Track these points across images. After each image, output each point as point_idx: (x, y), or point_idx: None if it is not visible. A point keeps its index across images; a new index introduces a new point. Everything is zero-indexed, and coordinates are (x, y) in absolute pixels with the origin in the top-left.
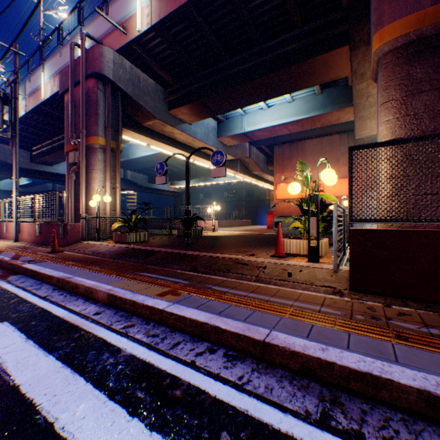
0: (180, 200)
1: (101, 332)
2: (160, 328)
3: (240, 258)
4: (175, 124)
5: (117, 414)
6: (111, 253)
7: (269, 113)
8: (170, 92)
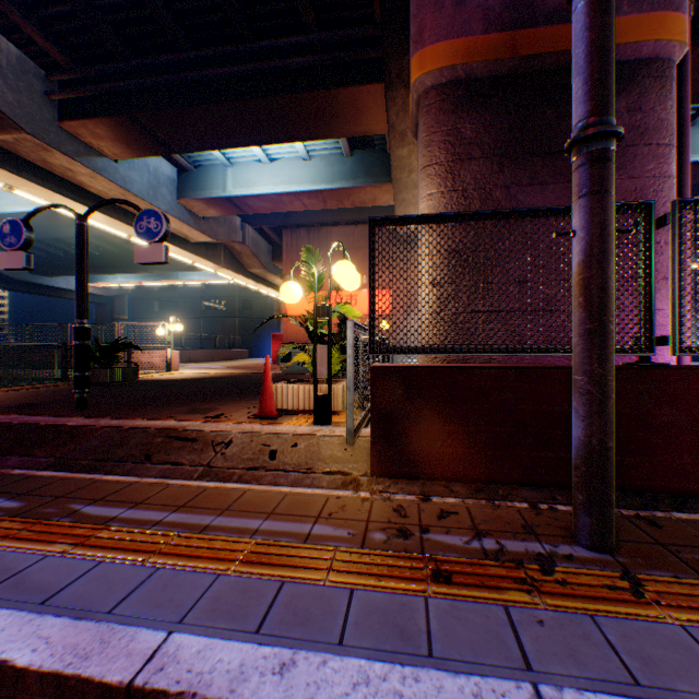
0: (110, 311)
1: None
2: None
3: (186, 426)
4: (78, 152)
5: None
6: None
7: (272, 170)
8: (62, 83)
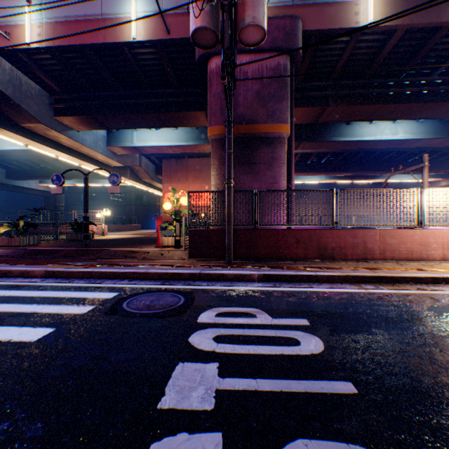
0: (54, 201)
1: (56, 284)
2: (92, 279)
3: (133, 249)
4: (62, 130)
5: (90, 293)
6: (10, 254)
7: (157, 134)
8: (57, 98)
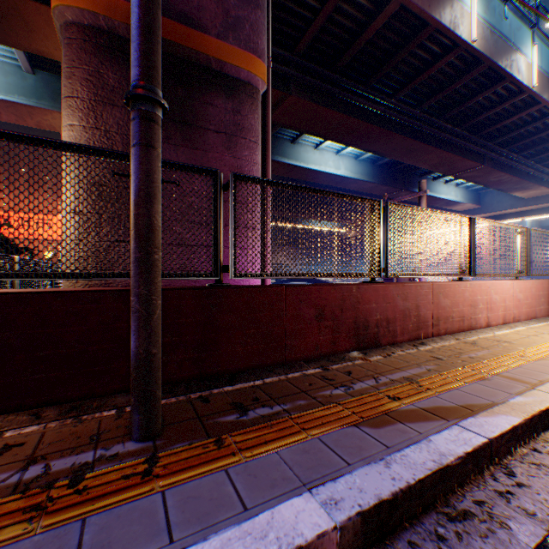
0: None
1: None
2: None
3: None
4: None
5: None
6: None
7: None
8: None
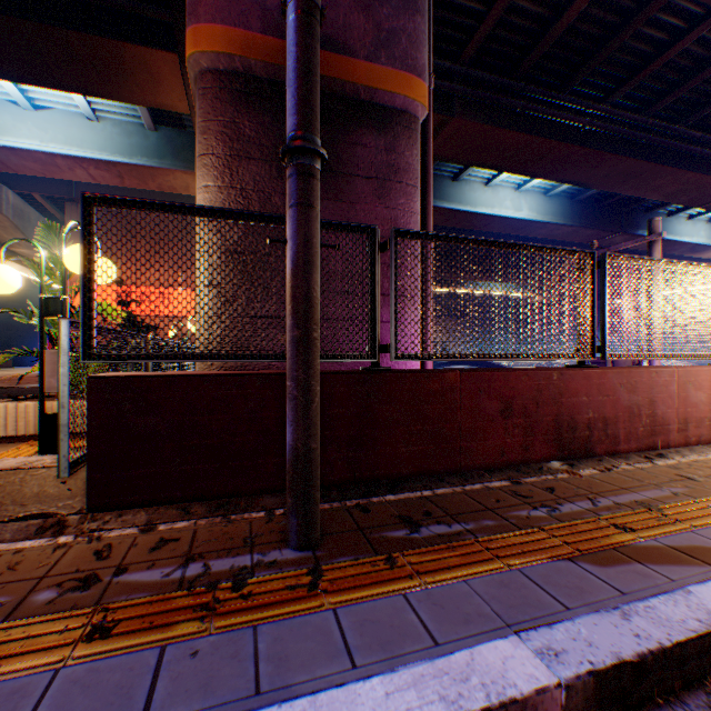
0: None
1: None
2: None
3: None
4: None
5: None
6: None
7: (39, 120)
8: None
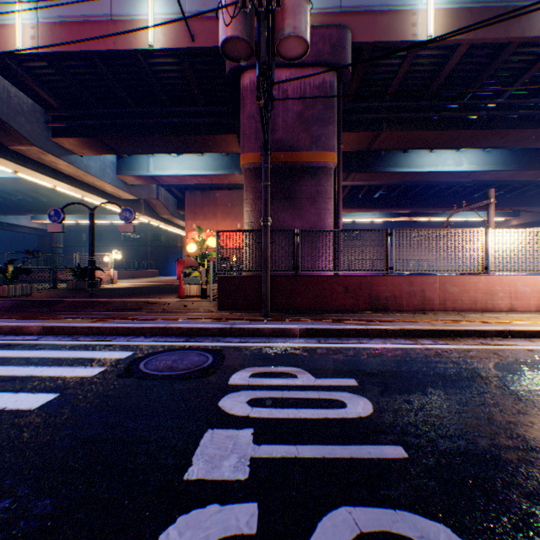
0: (50, 241)
1: (57, 342)
2: (101, 336)
3: (151, 300)
4: (62, 154)
5: (99, 352)
6: None
7: (179, 161)
8: (54, 115)
